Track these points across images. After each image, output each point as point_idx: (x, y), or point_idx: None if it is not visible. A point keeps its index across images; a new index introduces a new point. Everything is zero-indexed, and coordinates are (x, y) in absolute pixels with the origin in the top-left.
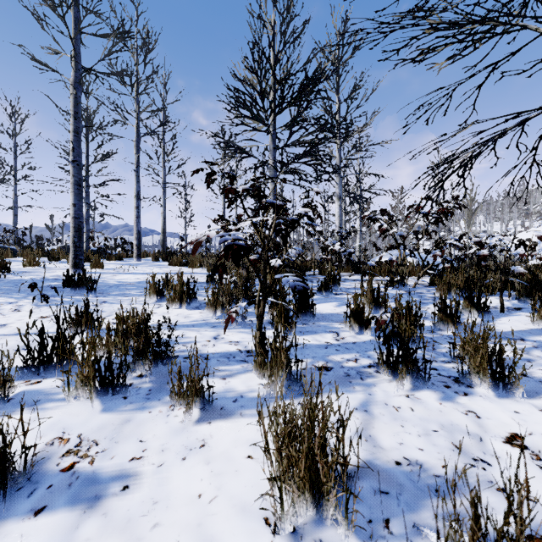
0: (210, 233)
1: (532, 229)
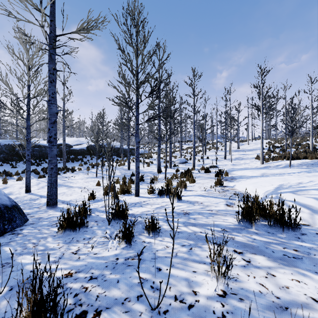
0: None
1: None
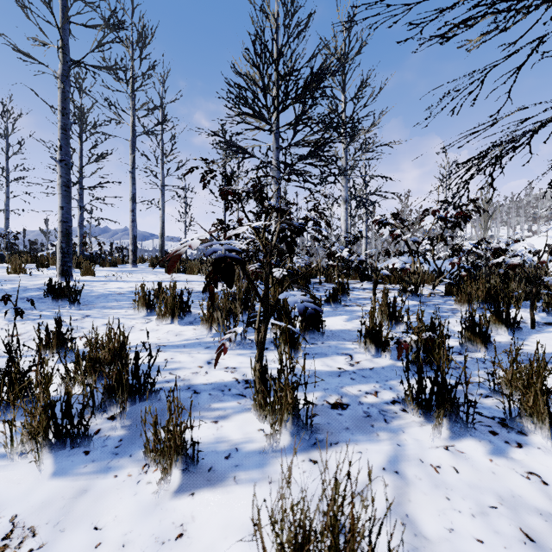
0: (192, 242)
1: (543, 234)
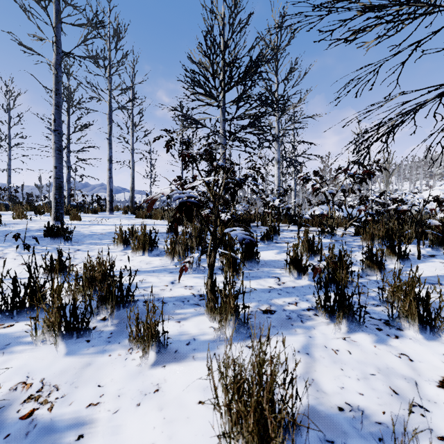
0: (164, 191)
1: (436, 188)
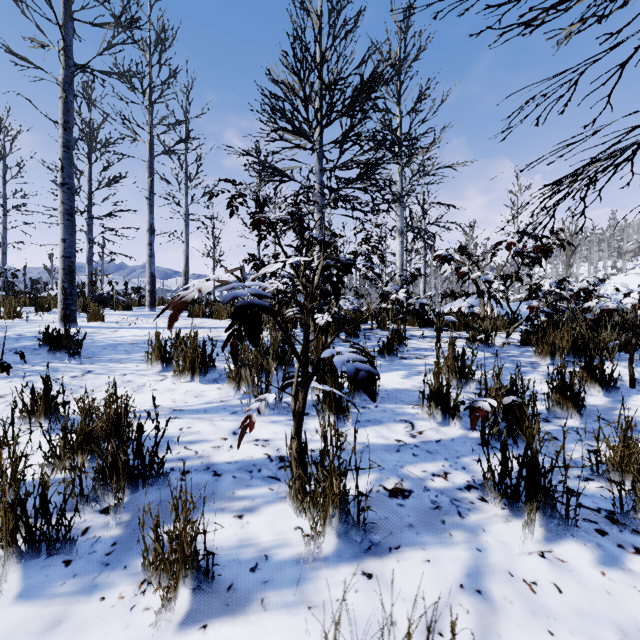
0: (203, 285)
1: (632, 272)
